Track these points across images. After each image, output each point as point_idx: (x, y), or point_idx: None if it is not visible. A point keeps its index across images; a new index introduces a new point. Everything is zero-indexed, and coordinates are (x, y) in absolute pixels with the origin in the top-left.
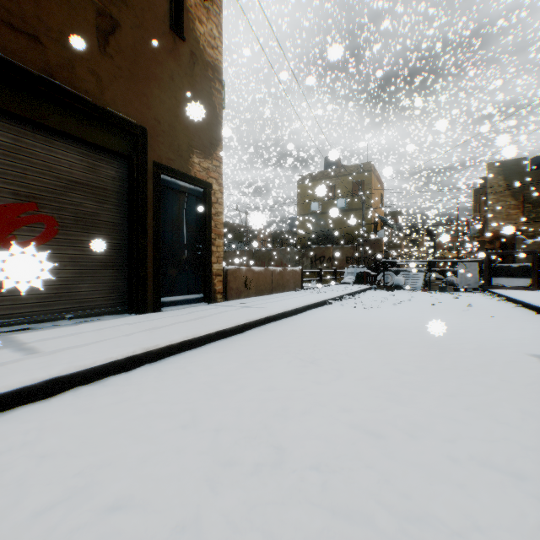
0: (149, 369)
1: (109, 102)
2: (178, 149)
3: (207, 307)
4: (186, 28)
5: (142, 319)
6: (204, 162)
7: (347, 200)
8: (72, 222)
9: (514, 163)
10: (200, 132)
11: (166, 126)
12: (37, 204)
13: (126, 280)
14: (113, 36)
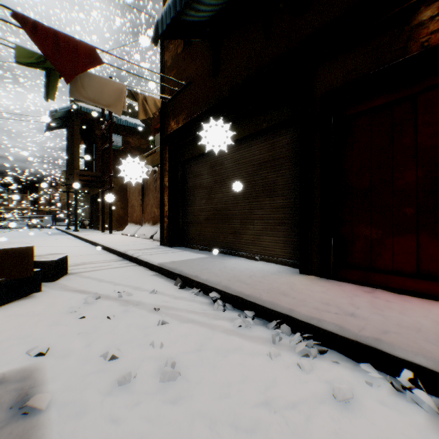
0: None
1: None
2: None
3: None
4: None
5: None
6: None
7: None
8: None
9: None
10: None
11: None
12: None
13: None
14: None
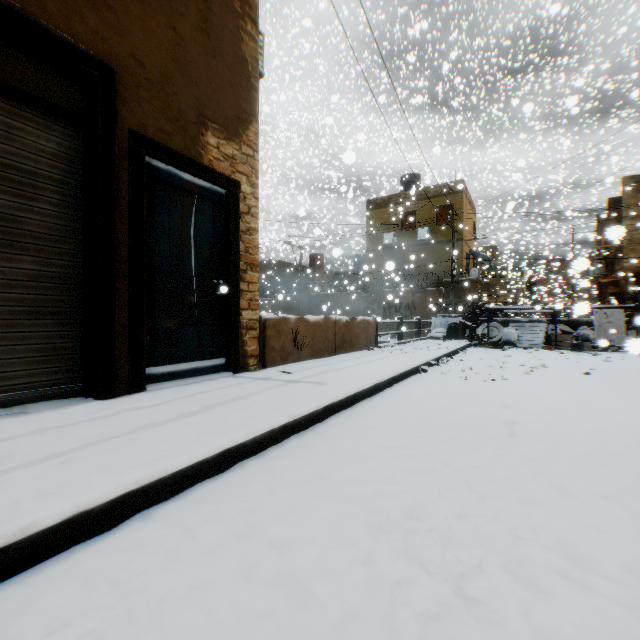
0: None
1: (31, 4)
2: (179, 118)
3: (228, 382)
4: None
5: (91, 413)
6: (227, 146)
7: (430, 230)
8: None
9: None
10: (219, 97)
11: (156, 73)
12: None
13: (79, 338)
14: None
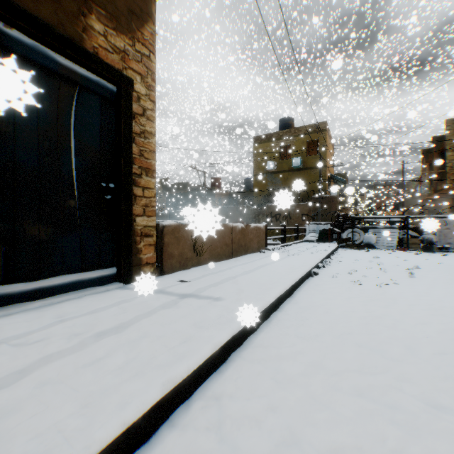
0: None
1: None
2: None
3: (112, 297)
4: None
5: None
6: (117, 38)
7: (302, 159)
8: None
9: None
10: None
11: None
12: None
13: None
14: None
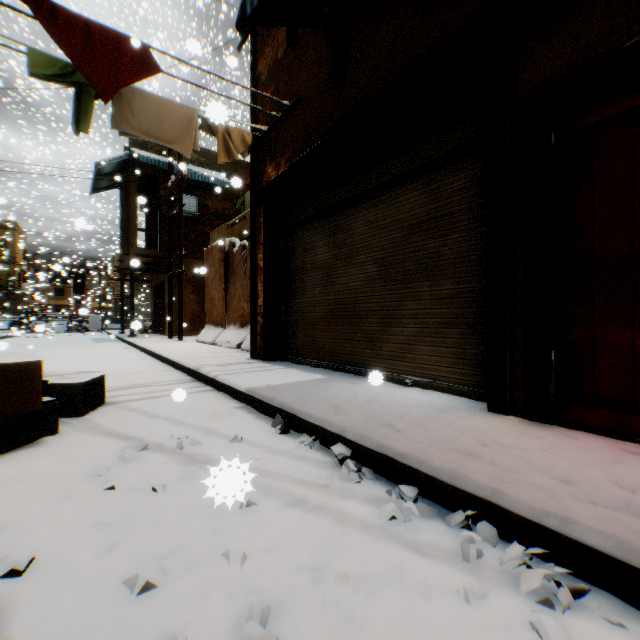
0: None
1: None
2: None
3: None
4: None
5: None
6: None
7: None
8: None
9: None
10: None
11: None
12: None
13: None
14: None
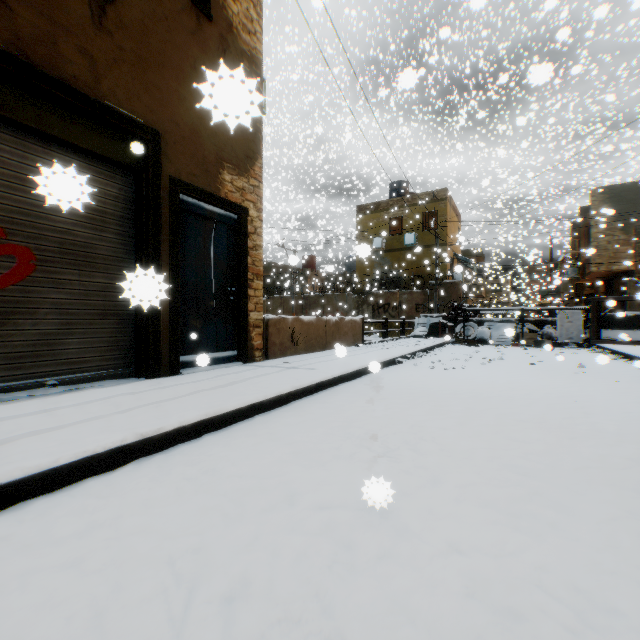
0: (146, 467)
1: (107, 94)
2: (203, 162)
3: (241, 368)
4: (213, 4)
5: (151, 386)
6: (238, 180)
7: (416, 235)
8: (57, 255)
9: (623, 188)
10: (232, 141)
11: (187, 130)
12: (5, 230)
13: (132, 333)
14: (113, 6)
